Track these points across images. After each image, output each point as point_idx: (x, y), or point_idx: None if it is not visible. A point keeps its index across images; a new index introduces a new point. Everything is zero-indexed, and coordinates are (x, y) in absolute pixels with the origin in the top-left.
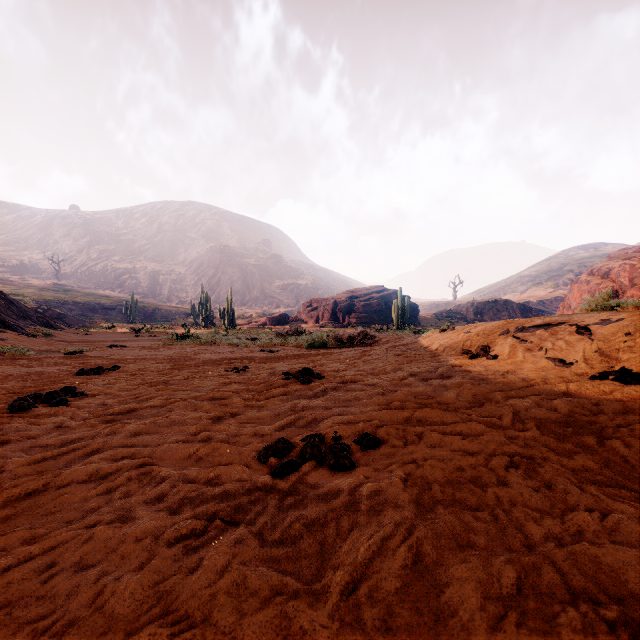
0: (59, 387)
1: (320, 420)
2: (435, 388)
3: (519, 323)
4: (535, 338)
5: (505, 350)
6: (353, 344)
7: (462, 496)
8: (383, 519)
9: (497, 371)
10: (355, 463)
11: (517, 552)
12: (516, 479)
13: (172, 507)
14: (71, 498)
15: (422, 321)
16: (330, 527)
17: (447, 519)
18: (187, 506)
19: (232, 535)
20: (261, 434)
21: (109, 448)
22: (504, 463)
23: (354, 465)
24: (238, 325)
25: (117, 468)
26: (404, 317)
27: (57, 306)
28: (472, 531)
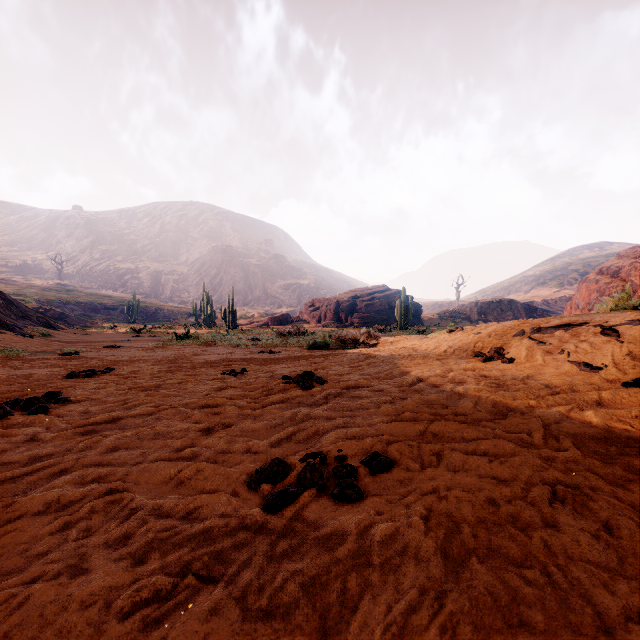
0: (44, 392)
1: (322, 433)
2: (449, 395)
3: (534, 323)
4: (554, 340)
5: (522, 353)
6: (356, 345)
7: (501, 543)
8: (403, 579)
9: (516, 376)
10: (363, 491)
11: (592, 639)
12: (566, 519)
13: (137, 554)
14: (18, 537)
15: (425, 321)
16: (334, 589)
17: (487, 581)
18: (155, 553)
19: (206, 601)
20: (254, 451)
21: (80, 467)
22: (547, 495)
23: (362, 495)
24: (240, 325)
25: (82, 495)
26: (407, 317)
27: (59, 306)
28: (523, 601)
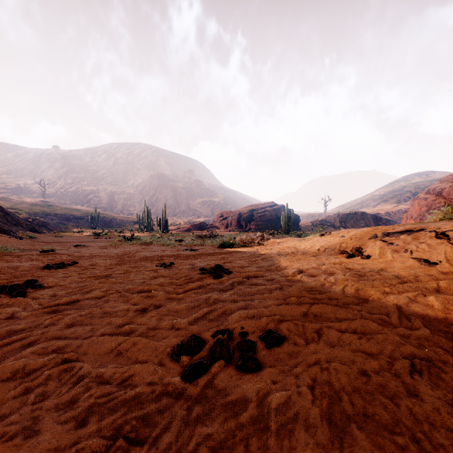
0: (25, 279)
1: (228, 313)
2: (323, 283)
3: (384, 229)
4: (400, 242)
5: (376, 251)
6: (253, 244)
7: (374, 411)
8: (296, 444)
9: (372, 269)
10: (261, 362)
11: None
12: (425, 389)
13: (80, 417)
14: None
15: (302, 227)
16: (239, 452)
17: (366, 447)
18: (94, 416)
19: None
20: (177, 327)
21: (44, 340)
22: (407, 368)
23: (261, 366)
24: (170, 230)
25: (43, 364)
26: (290, 224)
27: (42, 217)
28: None
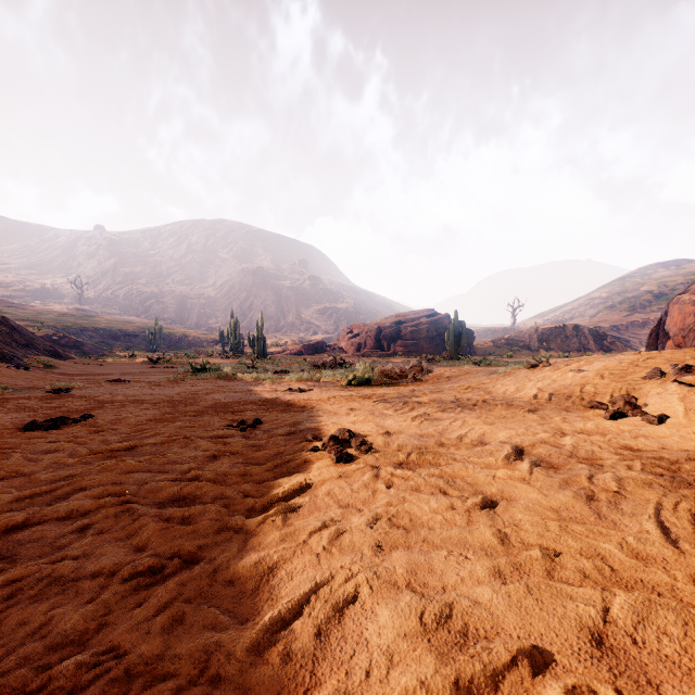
0: None
1: (369, 605)
2: (592, 494)
3: (671, 359)
4: None
5: (675, 406)
6: (404, 380)
7: None
8: None
9: (693, 453)
10: None
11: None
12: None
13: None
14: None
15: (478, 349)
16: None
17: None
18: None
19: None
20: (215, 673)
21: None
22: None
23: None
24: (270, 354)
25: None
26: (460, 345)
27: (76, 333)
28: None
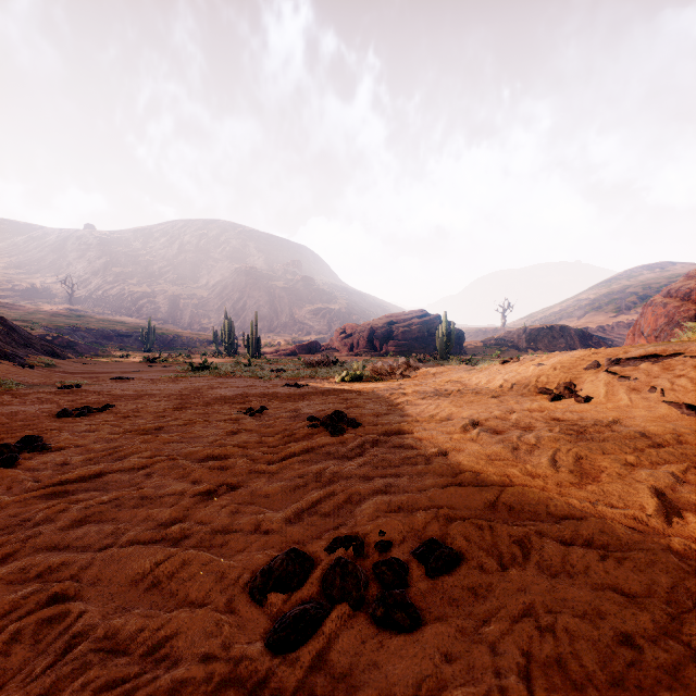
0: (23, 435)
1: (356, 502)
2: (517, 446)
3: (609, 353)
4: (640, 374)
5: (600, 390)
6: (393, 377)
7: None
8: None
9: (599, 420)
10: (420, 609)
11: None
12: None
13: None
14: None
15: (468, 349)
16: None
17: None
18: None
19: None
20: (265, 529)
21: (27, 552)
22: None
23: (420, 620)
24: (264, 354)
25: (12, 605)
26: (449, 345)
27: (68, 333)
28: None
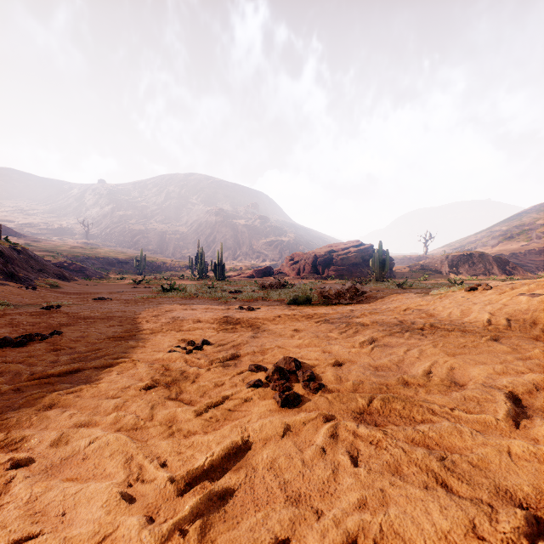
0: None
1: None
2: None
3: None
4: None
5: None
6: (341, 300)
7: None
8: None
9: None
10: None
11: None
12: None
13: None
14: None
15: (397, 273)
16: None
17: None
18: None
19: None
20: None
21: None
22: None
23: None
24: (229, 277)
25: None
26: (384, 270)
27: (82, 261)
28: None
